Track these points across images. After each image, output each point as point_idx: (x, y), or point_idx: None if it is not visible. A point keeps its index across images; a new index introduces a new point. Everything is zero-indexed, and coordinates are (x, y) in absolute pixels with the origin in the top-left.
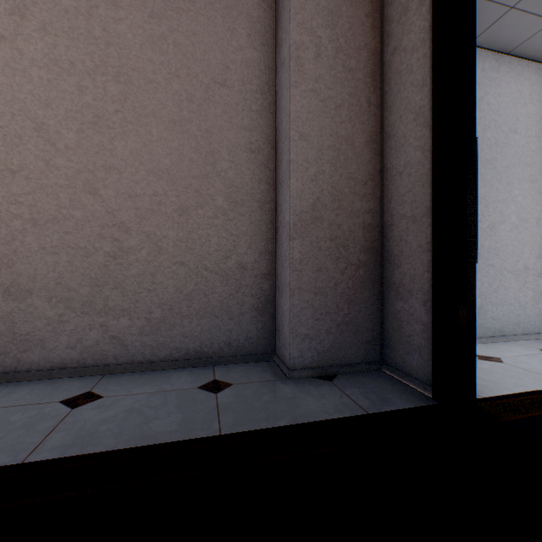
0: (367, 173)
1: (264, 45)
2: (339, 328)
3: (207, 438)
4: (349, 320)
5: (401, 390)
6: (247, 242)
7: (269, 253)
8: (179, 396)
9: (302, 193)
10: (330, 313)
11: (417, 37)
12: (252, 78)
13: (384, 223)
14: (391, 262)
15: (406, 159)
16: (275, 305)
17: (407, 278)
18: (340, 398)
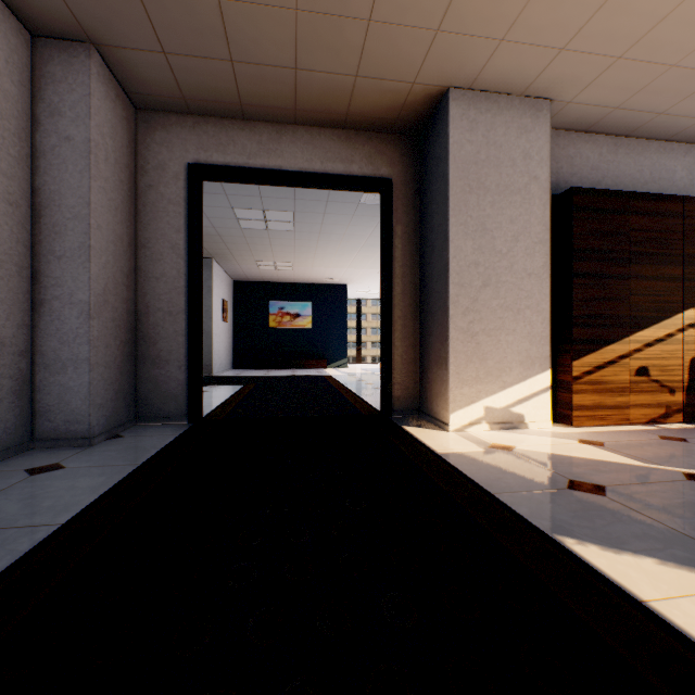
0: (130, 268)
1: (23, 84)
2: (117, 395)
3: (142, 465)
4: (122, 388)
5: (171, 426)
6: (6, 312)
7: (27, 327)
8: (39, 481)
9: (99, 278)
10: (113, 384)
11: (175, 197)
12: (12, 116)
13: (138, 310)
14: (148, 341)
15: (164, 271)
16: (34, 386)
17: (165, 352)
18: (153, 437)
